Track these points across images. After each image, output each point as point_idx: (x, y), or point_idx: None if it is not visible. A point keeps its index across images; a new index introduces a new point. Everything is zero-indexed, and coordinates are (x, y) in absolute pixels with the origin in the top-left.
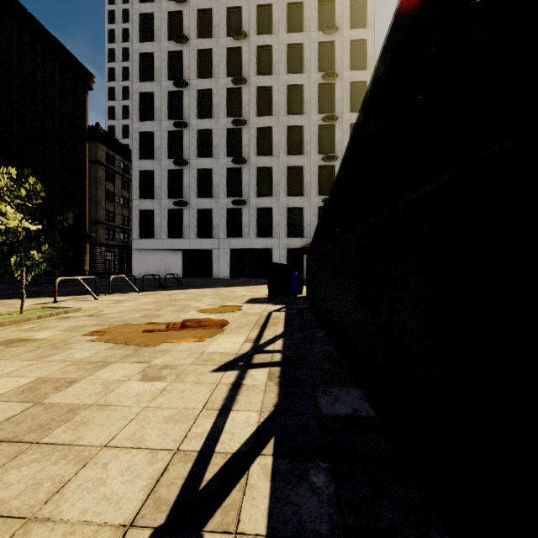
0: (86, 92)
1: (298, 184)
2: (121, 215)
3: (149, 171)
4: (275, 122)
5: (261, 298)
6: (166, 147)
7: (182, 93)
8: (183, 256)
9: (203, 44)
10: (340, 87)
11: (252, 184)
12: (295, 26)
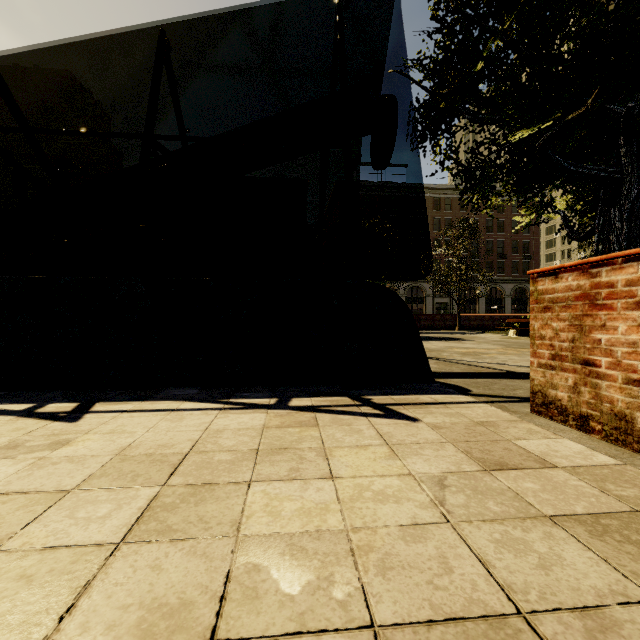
0: None
1: None
2: None
3: None
4: None
5: None
6: None
7: None
8: None
9: None
10: None
11: None
12: None
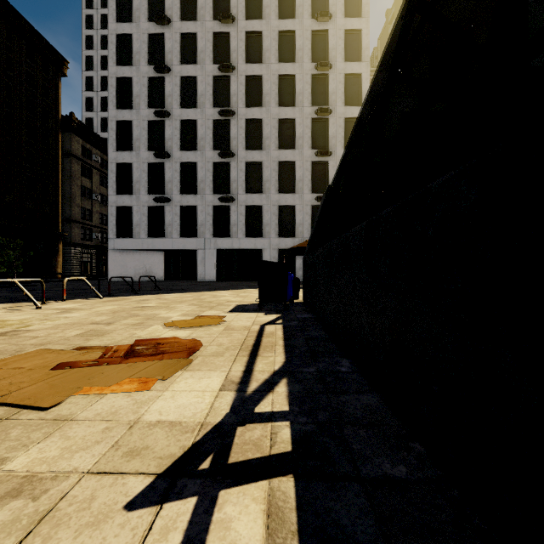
0: (58, 79)
1: (290, 181)
2: (99, 214)
3: (127, 164)
4: (265, 114)
5: (251, 304)
6: (146, 138)
7: (164, 80)
8: (166, 258)
9: (187, 27)
10: (334, 79)
11: (241, 180)
12: (286, 12)
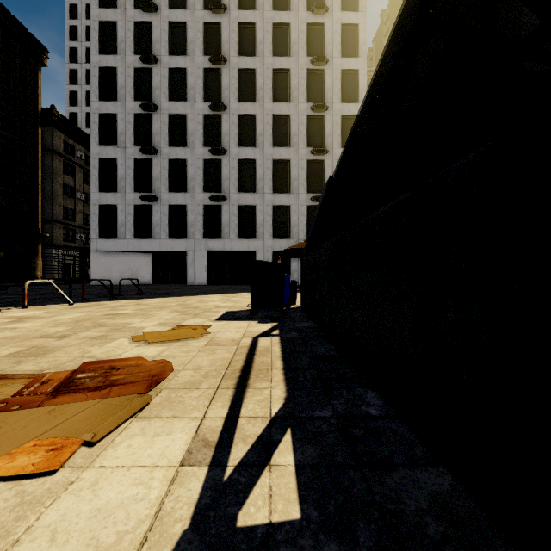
0: (38, 69)
1: (285, 180)
2: (83, 213)
3: (111, 160)
4: (258, 109)
5: (242, 310)
6: (132, 132)
7: (151, 71)
8: (153, 260)
9: (176, 15)
10: (331, 75)
11: (233, 178)
12: (281, 4)
